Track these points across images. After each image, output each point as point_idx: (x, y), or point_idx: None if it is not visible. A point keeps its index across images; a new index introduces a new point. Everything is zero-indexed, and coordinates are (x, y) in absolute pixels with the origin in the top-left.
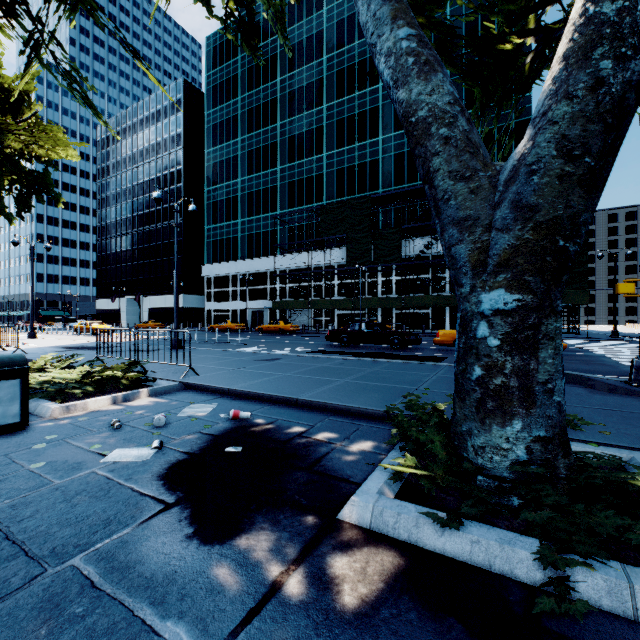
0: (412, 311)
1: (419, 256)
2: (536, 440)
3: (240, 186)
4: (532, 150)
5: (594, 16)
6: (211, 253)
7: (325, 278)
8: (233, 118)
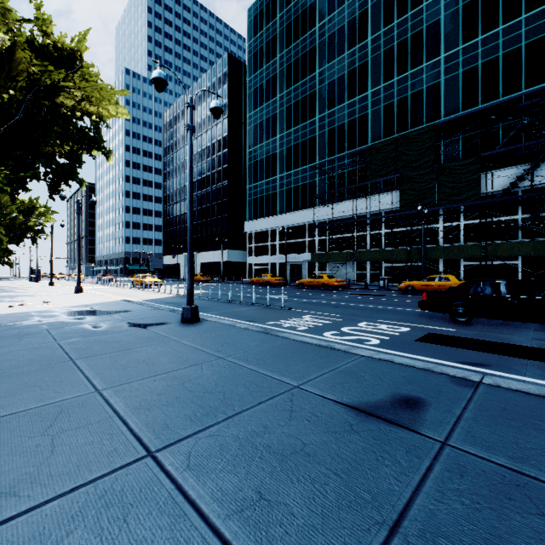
0: (490, 262)
1: (507, 190)
2: None
3: (279, 143)
4: None
5: None
6: (252, 210)
7: (370, 227)
8: (272, 78)
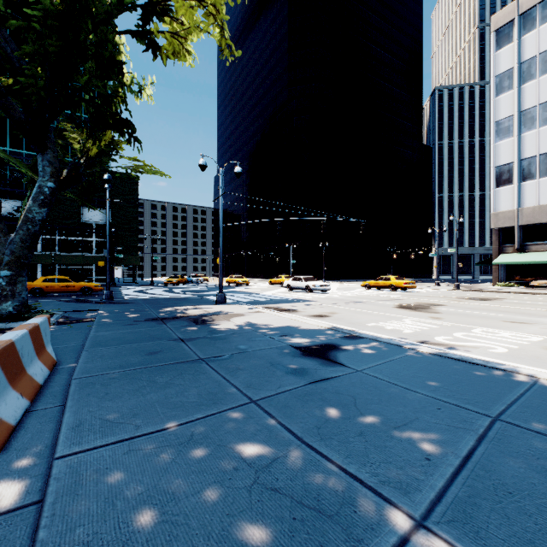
0: None
1: (8, 217)
2: (16, 306)
3: None
4: (15, 238)
5: (28, 216)
6: None
7: None
8: None
